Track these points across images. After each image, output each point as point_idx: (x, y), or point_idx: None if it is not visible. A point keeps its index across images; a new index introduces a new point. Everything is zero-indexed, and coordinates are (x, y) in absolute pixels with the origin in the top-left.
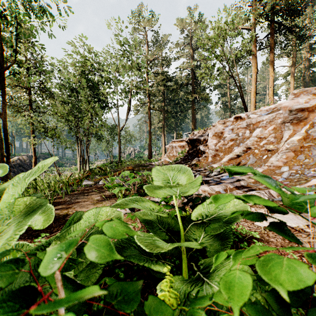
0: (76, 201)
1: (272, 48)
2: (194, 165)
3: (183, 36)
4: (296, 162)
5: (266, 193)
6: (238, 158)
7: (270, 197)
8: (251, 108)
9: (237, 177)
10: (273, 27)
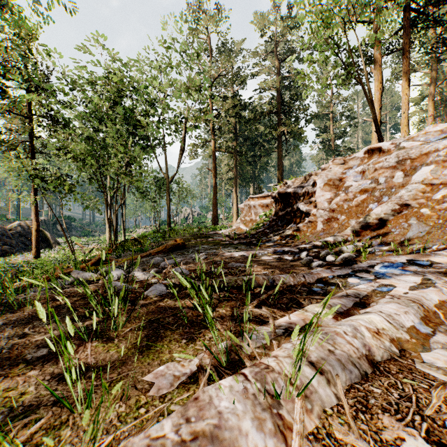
0: None
1: (407, 50)
2: (290, 236)
3: (265, 41)
4: None
5: None
6: (382, 225)
7: None
8: None
9: (413, 269)
10: (408, 18)
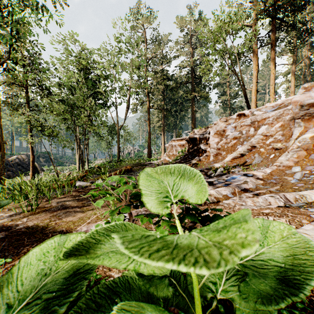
0: (63, 207)
1: (274, 45)
2: (195, 164)
3: (183, 35)
4: (309, 161)
5: (281, 198)
6: (242, 157)
7: (286, 202)
8: (252, 107)
9: (243, 177)
10: (274, 24)
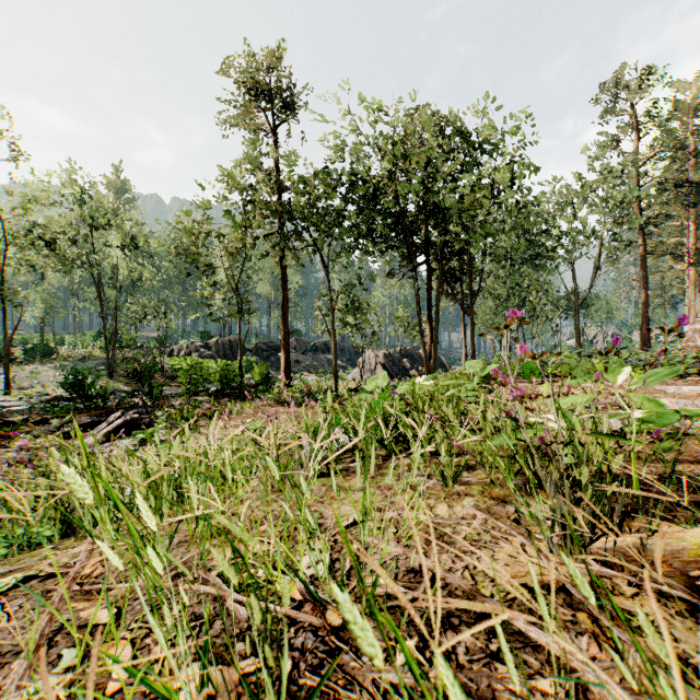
0: None
1: None
2: None
3: None
4: None
5: None
6: None
7: None
8: None
9: None
10: None
